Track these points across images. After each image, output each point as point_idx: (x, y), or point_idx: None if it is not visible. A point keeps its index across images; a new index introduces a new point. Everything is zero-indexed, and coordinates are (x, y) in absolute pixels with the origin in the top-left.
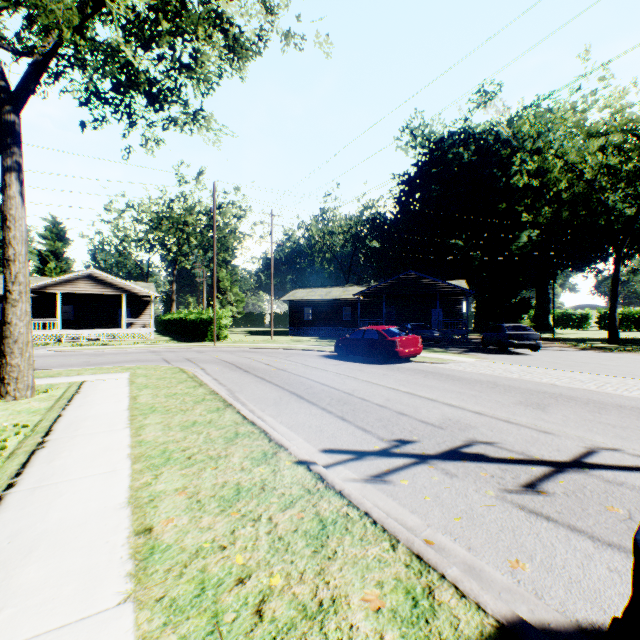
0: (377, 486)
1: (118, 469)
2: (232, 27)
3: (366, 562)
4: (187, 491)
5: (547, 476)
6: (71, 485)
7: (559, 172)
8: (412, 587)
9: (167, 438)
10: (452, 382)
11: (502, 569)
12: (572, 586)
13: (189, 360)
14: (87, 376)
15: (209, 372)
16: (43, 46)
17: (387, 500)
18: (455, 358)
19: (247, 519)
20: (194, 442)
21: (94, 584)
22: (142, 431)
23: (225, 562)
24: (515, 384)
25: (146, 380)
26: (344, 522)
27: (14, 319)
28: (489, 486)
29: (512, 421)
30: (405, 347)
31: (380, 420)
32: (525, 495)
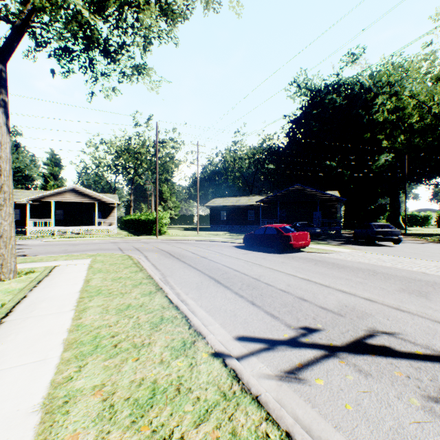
0: (292, 386)
1: (48, 357)
2: None
3: None
4: (103, 391)
5: None
6: None
7: (412, 109)
8: None
9: (102, 322)
10: (338, 269)
11: None
12: None
13: (137, 249)
14: (60, 261)
15: (150, 259)
16: (22, 11)
17: (306, 407)
18: (335, 249)
19: (157, 438)
20: (124, 327)
21: None
22: (83, 314)
23: None
24: (391, 272)
25: (101, 265)
26: None
27: None
28: (410, 391)
29: (403, 309)
30: (297, 240)
31: (285, 305)
32: None
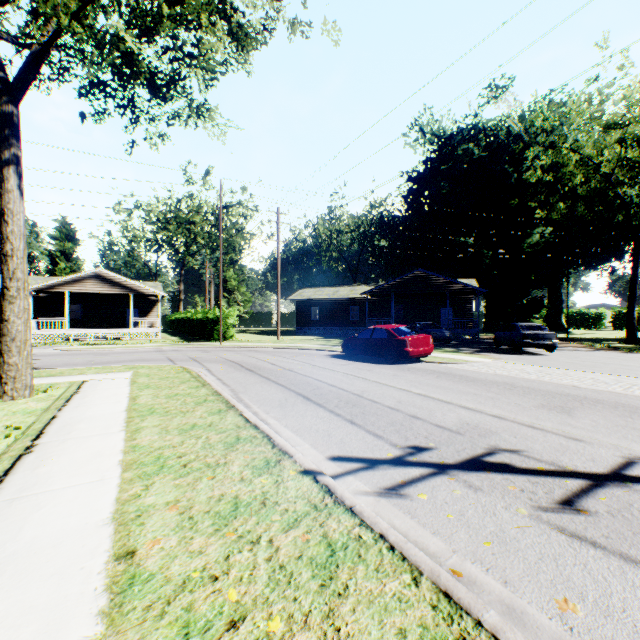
0: (392, 501)
1: (106, 478)
2: (236, 13)
3: (384, 601)
4: (179, 505)
5: (585, 491)
6: (53, 496)
7: (574, 166)
8: (442, 638)
9: (163, 443)
10: (466, 383)
11: (548, 611)
12: (639, 637)
13: (194, 359)
14: (89, 375)
15: (213, 372)
16: (41, 35)
17: (404, 518)
18: (467, 358)
19: (244, 541)
20: (191, 447)
21: (58, 625)
22: (137, 435)
23: (215, 598)
24: (534, 386)
25: (148, 380)
26: (356, 547)
27: (12, 316)
28: (520, 502)
29: (536, 426)
30: (415, 347)
31: (392, 424)
32: (563, 514)
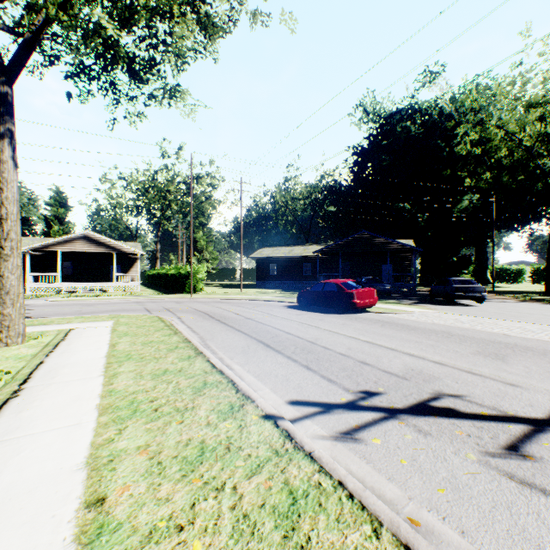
0: (348, 445)
1: (83, 422)
2: (204, 4)
3: None
4: (149, 450)
5: (528, 436)
6: (32, 440)
7: (500, 141)
8: None
9: (137, 387)
10: (408, 331)
11: None
12: None
13: (168, 310)
14: (75, 324)
15: (184, 321)
16: (32, 23)
17: (360, 463)
18: (407, 309)
19: (209, 488)
20: (163, 392)
21: None
22: (114, 379)
23: None
24: (469, 334)
25: (127, 328)
26: (316, 495)
27: (6, 272)
28: (468, 448)
29: (475, 372)
30: (362, 299)
31: (344, 370)
32: (510, 460)
